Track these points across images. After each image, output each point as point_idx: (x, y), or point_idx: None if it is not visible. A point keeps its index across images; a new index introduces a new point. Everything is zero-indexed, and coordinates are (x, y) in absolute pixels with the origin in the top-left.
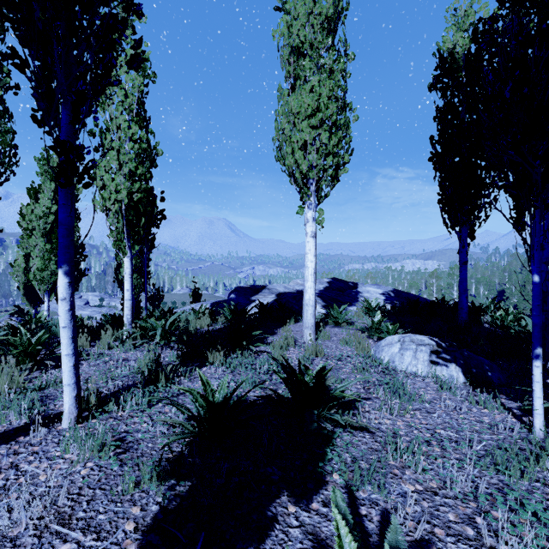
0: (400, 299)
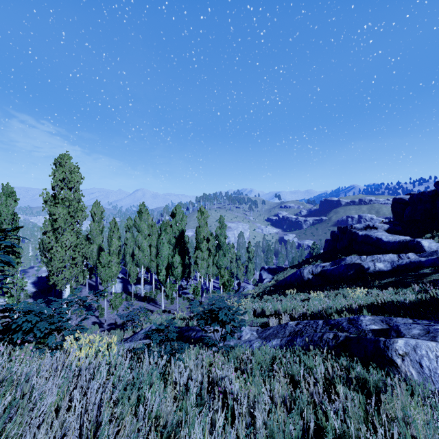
0: (40, 283)
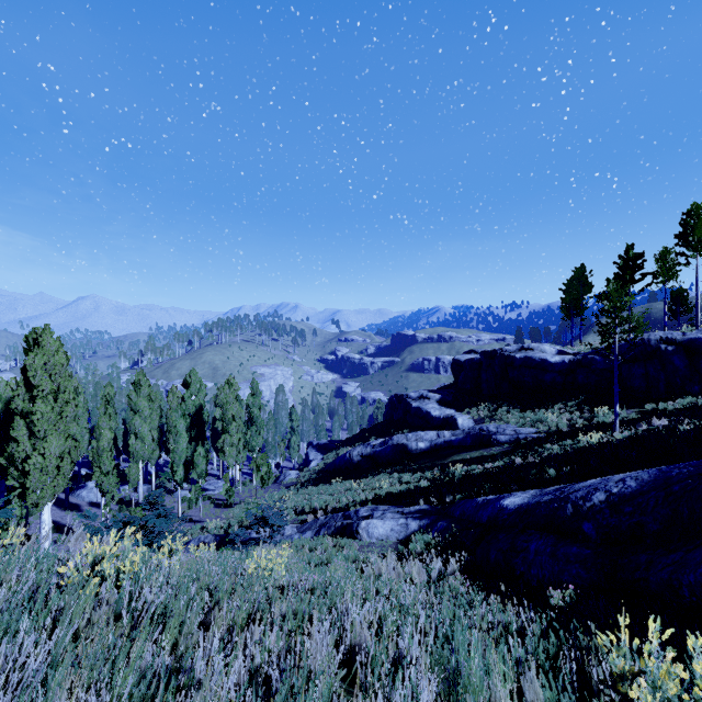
0: None
